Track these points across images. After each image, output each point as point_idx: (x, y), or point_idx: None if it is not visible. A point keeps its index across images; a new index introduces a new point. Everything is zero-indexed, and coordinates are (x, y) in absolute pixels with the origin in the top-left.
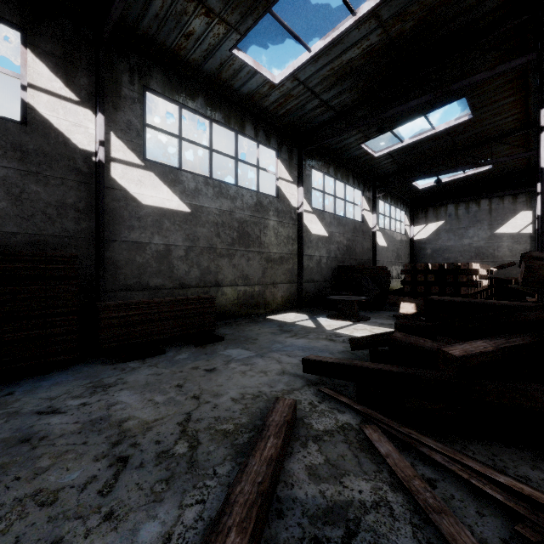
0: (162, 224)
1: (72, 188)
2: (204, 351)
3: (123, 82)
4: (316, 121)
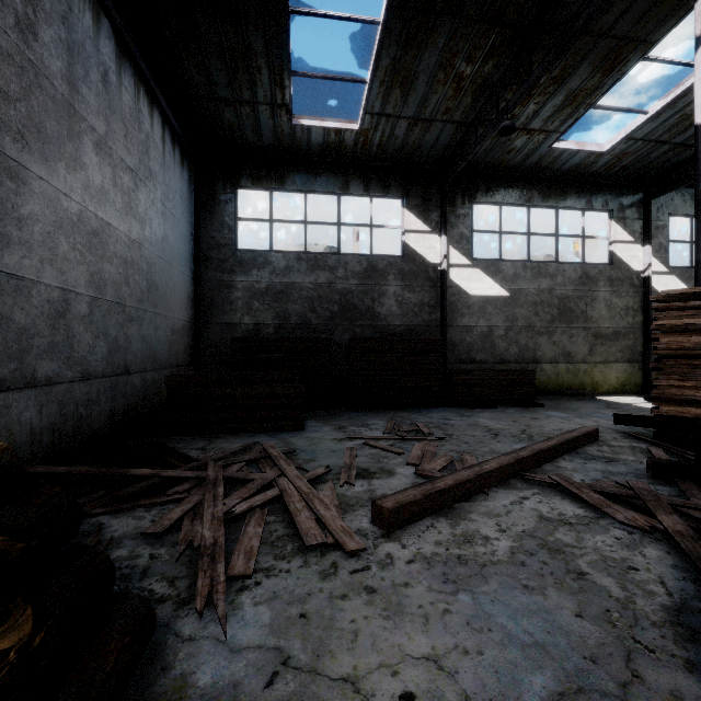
0: (486, 310)
1: (427, 291)
2: (527, 410)
3: (457, 205)
4: (669, 164)
